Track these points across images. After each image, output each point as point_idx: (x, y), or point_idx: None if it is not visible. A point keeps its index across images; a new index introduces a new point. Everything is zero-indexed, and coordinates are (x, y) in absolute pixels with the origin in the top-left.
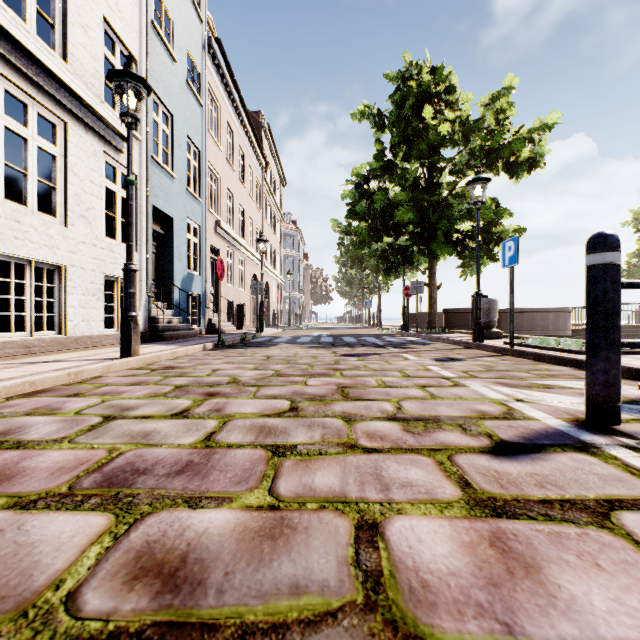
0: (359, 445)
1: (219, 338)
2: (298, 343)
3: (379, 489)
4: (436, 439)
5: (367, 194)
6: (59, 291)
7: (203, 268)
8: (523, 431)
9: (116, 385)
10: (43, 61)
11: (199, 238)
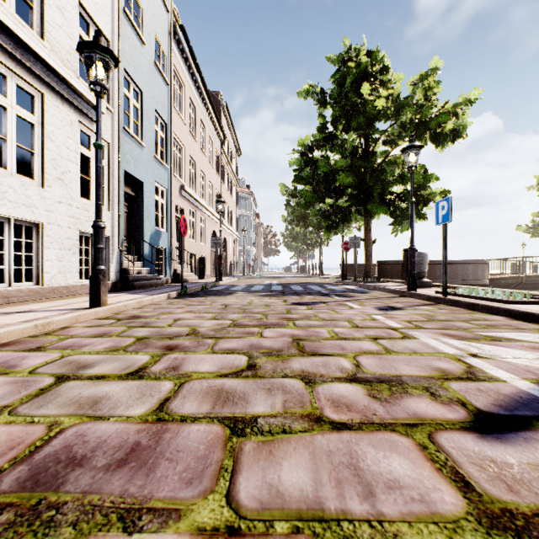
0: (325, 418)
1: (182, 287)
2: (252, 291)
3: (362, 494)
4: (407, 409)
5: (311, 161)
6: (37, 246)
7: (169, 225)
8: (496, 397)
9: (80, 337)
10: (20, 36)
11: (166, 199)
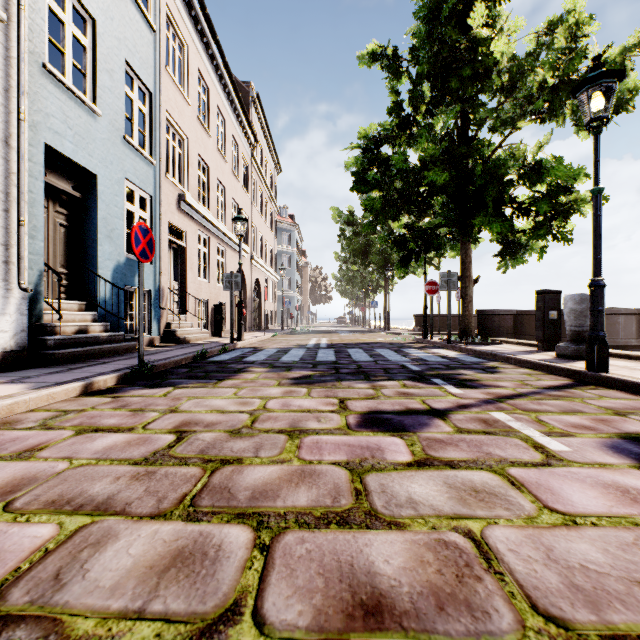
0: None
1: (140, 362)
2: (280, 366)
3: None
4: None
5: (379, 160)
6: None
7: (157, 254)
8: None
9: None
10: None
11: (150, 212)
